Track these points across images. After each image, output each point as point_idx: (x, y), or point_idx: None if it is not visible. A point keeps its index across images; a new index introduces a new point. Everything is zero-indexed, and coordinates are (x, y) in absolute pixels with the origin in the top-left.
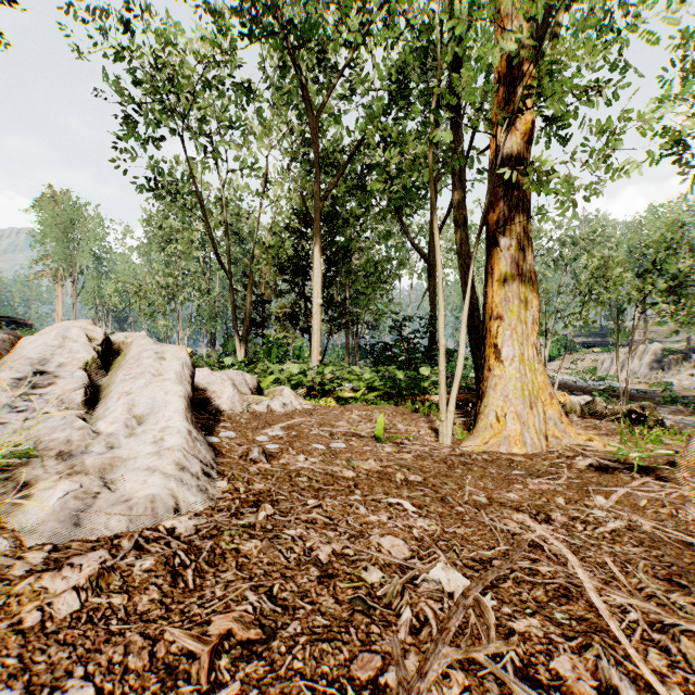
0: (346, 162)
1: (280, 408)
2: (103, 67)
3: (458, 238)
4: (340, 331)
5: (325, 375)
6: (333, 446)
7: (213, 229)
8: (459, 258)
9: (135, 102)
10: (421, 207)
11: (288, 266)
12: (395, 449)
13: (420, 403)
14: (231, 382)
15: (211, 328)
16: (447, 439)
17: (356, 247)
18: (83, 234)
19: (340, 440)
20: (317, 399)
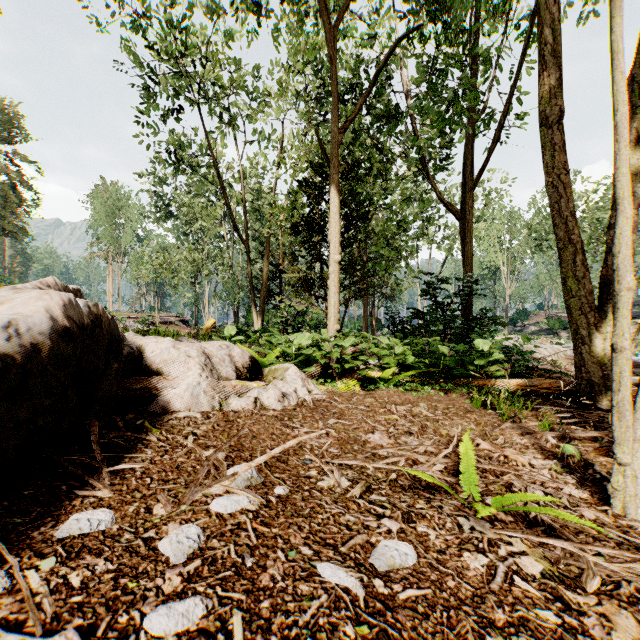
0: (370, 85)
1: (276, 403)
2: (121, 37)
3: (548, 143)
4: (360, 298)
5: (345, 348)
6: (382, 564)
7: (235, 206)
8: (549, 175)
9: (151, 69)
10: (445, 168)
11: (301, 225)
12: (549, 562)
13: (485, 391)
14: (202, 360)
15: (233, 300)
16: (636, 506)
17: (373, 218)
18: (126, 218)
19: (392, 521)
20: (334, 381)
